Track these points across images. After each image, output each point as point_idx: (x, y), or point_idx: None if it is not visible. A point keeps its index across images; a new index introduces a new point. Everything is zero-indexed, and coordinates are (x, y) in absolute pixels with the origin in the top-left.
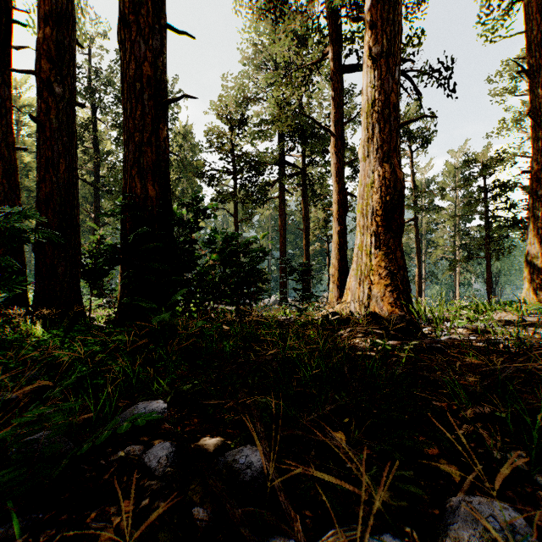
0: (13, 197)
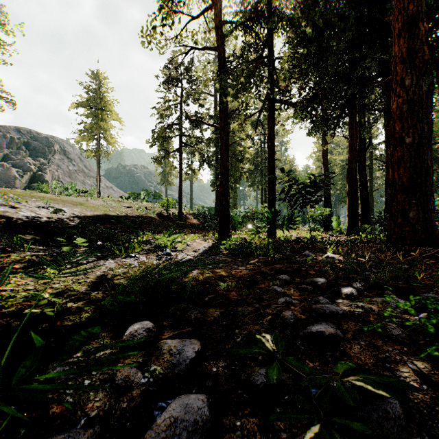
0: (367, 196)
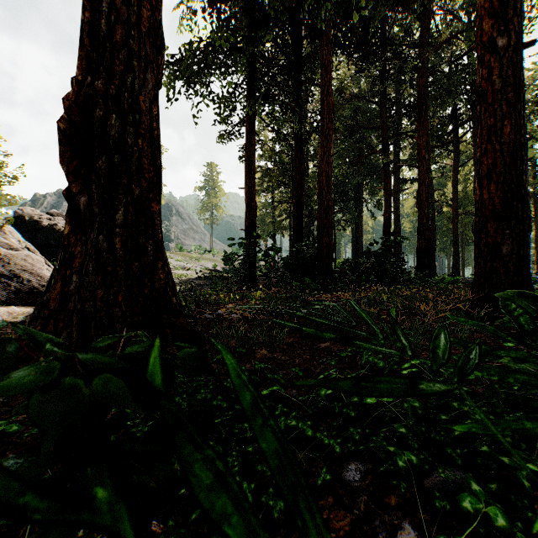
0: None
